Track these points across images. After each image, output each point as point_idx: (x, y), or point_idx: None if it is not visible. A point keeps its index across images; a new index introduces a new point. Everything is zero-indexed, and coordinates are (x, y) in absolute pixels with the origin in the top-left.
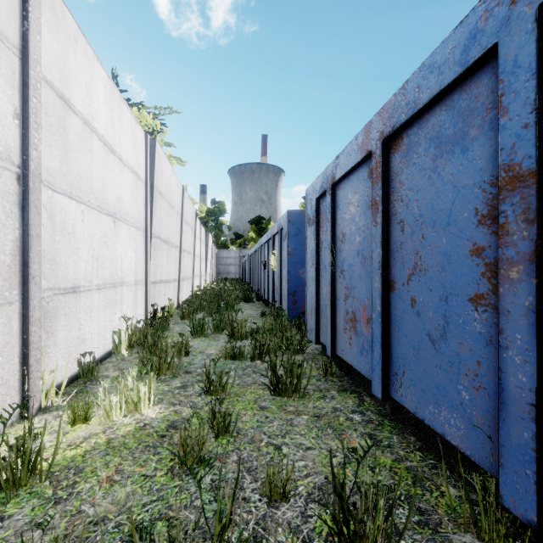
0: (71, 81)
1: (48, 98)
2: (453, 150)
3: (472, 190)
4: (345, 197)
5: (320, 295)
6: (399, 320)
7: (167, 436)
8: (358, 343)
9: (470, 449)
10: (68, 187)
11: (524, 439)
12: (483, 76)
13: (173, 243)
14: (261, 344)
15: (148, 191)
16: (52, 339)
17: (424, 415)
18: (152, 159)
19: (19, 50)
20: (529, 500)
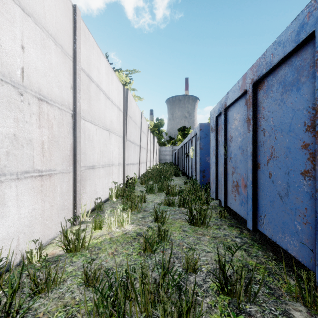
0: (92, 67)
1: (83, 77)
2: (292, 89)
3: (302, 112)
4: (232, 115)
5: (218, 172)
6: (262, 185)
7: (137, 239)
8: (239, 199)
9: (301, 257)
10: (90, 118)
11: None
12: (308, 48)
13: (136, 143)
14: (184, 198)
15: (124, 116)
16: (84, 190)
17: (276, 239)
18: (126, 100)
19: (72, 58)
20: None
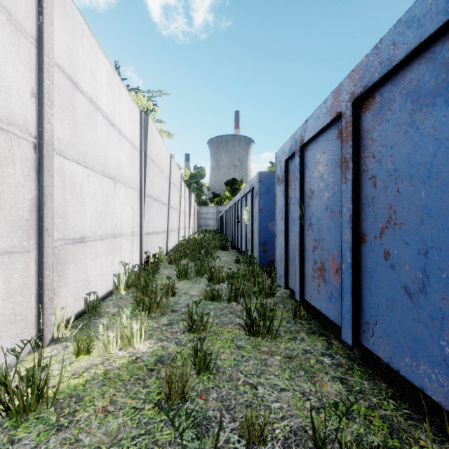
0: (79, 67)
1: (60, 81)
2: (434, 102)
3: None
4: (313, 157)
5: (288, 246)
6: (370, 271)
7: (155, 370)
8: (326, 290)
9: None
10: (76, 154)
11: None
12: None
13: (163, 201)
14: (236, 287)
15: (142, 158)
16: (63, 281)
17: (399, 366)
18: (145, 132)
19: (36, 40)
20: None
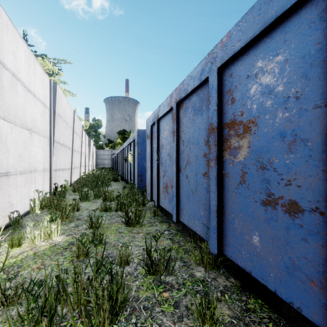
0: (4, 51)
1: None
2: (198, 113)
3: (203, 131)
4: (163, 126)
5: (153, 176)
6: (182, 185)
7: (68, 248)
8: (168, 198)
9: (203, 234)
10: (2, 113)
11: (214, 224)
12: (206, 86)
13: (67, 146)
14: (121, 202)
15: (51, 114)
16: None
17: (190, 225)
18: (54, 95)
19: None
20: (215, 246)
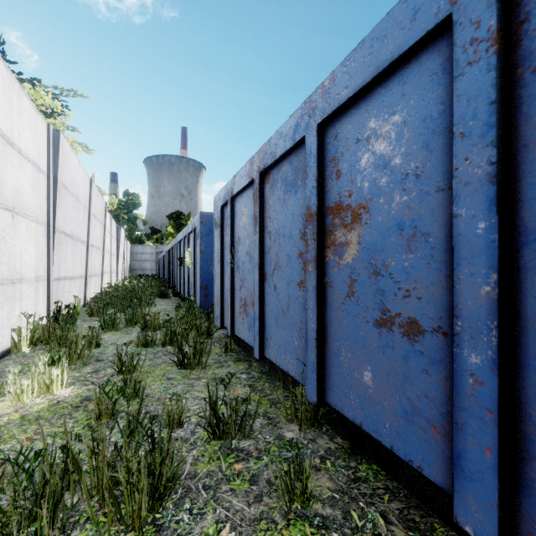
0: None
1: None
2: (292, 191)
3: (299, 217)
4: (240, 209)
5: (224, 287)
6: (269, 301)
7: (82, 406)
8: (247, 322)
9: (298, 375)
10: None
11: (313, 359)
12: (302, 151)
13: (79, 238)
14: (172, 331)
15: (50, 184)
16: None
17: (280, 362)
18: (55, 151)
19: None
20: (315, 391)
